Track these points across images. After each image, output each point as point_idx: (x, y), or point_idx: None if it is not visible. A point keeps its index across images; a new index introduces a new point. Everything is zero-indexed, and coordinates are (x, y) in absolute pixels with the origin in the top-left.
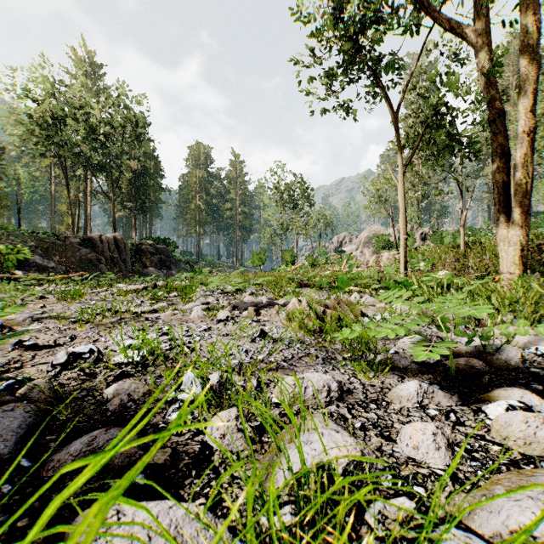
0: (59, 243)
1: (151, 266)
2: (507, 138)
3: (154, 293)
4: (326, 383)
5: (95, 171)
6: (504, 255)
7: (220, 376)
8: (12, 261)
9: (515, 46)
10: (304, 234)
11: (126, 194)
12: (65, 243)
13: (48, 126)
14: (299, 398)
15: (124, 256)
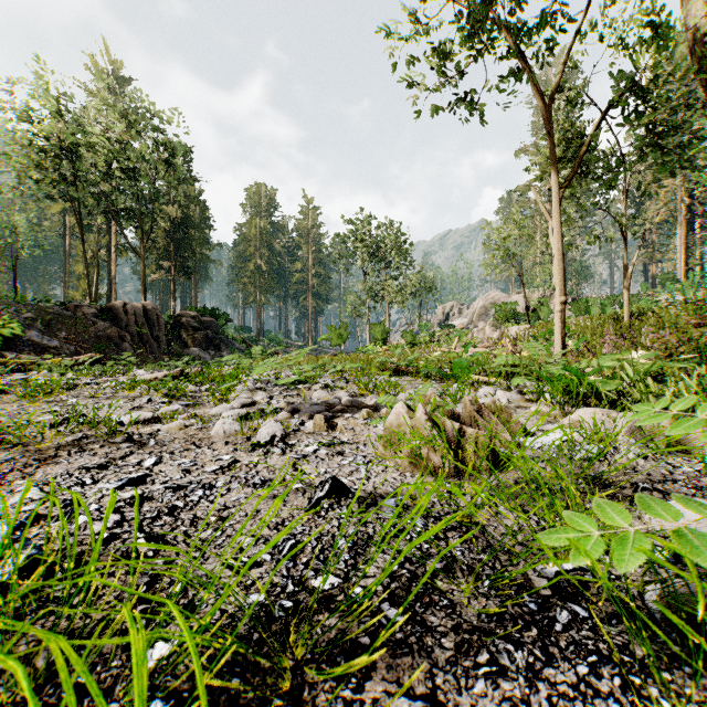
0: (68, 314)
1: (194, 345)
2: None
3: (169, 387)
4: None
5: (120, 218)
6: None
7: None
8: None
9: (683, 49)
10: (400, 302)
11: (162, 250)
12: (76, 314)
13: (56, 157)
14: None
15: (157, 332)
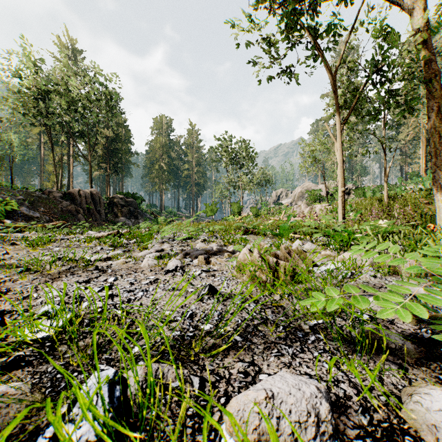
0: (44, 197)
1: (122, 216)
2: (441, 95)
3: (113, 241)
4: (312, 407)
5: (76, 137)
6: (440, 205)
7: (144, 377)
8: (1, 211)
9: None
10: (249, 189)
11: (101, 156)
12: (49, 197)
13: (36, 99)
14: (269, 440)
15: (99, 207)
